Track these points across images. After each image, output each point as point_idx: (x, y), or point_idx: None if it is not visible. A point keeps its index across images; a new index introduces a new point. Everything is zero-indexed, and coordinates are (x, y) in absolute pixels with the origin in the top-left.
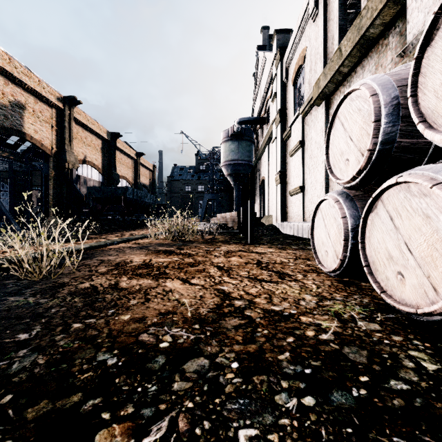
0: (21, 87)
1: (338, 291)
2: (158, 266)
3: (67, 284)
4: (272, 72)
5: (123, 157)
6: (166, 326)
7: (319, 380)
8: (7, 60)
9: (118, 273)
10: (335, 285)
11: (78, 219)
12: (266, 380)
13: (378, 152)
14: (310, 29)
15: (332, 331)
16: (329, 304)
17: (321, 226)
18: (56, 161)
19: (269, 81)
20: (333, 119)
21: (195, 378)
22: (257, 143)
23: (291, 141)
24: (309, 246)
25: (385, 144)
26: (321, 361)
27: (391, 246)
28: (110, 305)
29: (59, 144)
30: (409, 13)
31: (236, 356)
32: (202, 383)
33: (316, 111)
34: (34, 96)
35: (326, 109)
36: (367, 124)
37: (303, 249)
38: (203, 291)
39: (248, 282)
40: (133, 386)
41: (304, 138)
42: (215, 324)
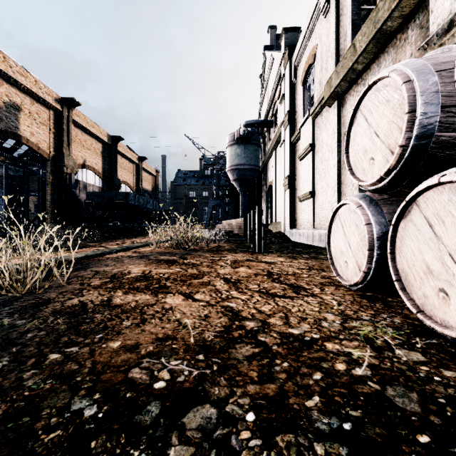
0: (17, 87)
1: (363, 308)
2: (158, 278)
3: (52, 301)
4: (280, 73)
5: (124, 162)
6: (164, 357)
7: (364, 441)
8: (2, 59)
9: (113, 287)
10: (359, 301)
11: (76, 226)
12: (294, 443)
13: (412, 149)
14: (321, 26)
15: (367, 364)
16: (355, 325)
17: (339, 234)
18: (54, 165)
19: (277, 82)
20: (355, 113)
21: (199, 439)
22: (264, 147)
23: (300, 145)
24: (322, 255)
25: (420, 139)
26: (362, 410)
27: (430, 258)
28: (99, 328)
29: (56, 148)
30: (433, 1)
31: (251, 402)
32: (207, 448)
33: (327, 112)
34: (30, 97)
35: (338, 110)
36: (397, 117)
37: (315, 258)
38: (208, 308)
39: (259, 298)
40: (114, 454)
41: (314, 141)
42: (224, 353)
